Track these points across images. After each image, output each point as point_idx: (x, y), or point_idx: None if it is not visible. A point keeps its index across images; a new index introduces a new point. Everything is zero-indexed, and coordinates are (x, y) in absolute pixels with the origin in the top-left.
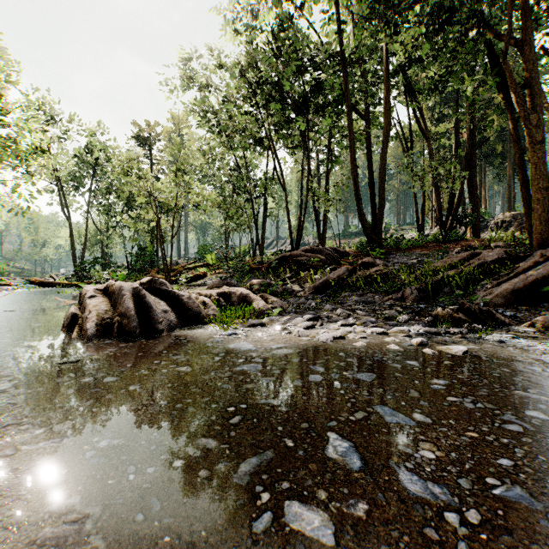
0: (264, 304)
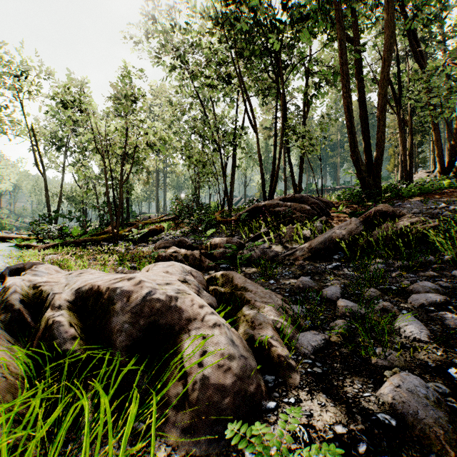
0: (227, 349)
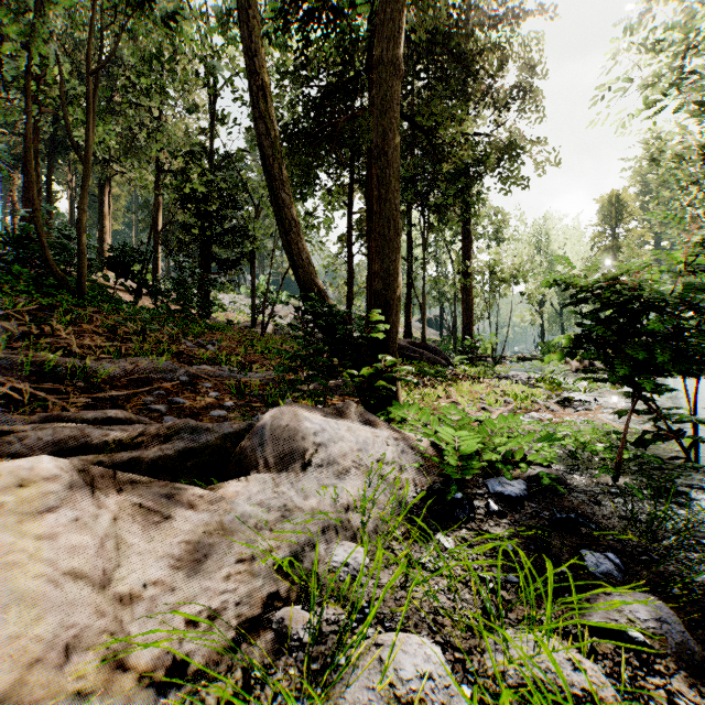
0: None
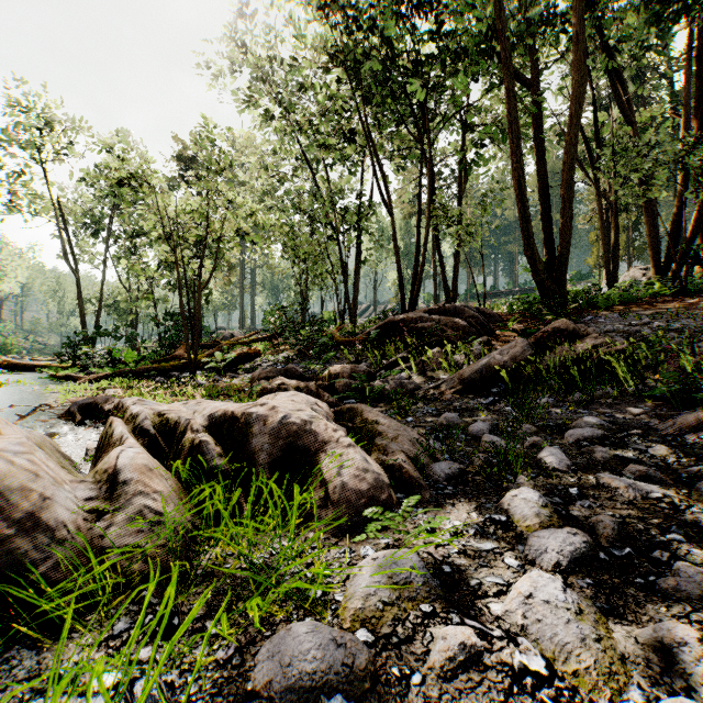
0: (361, 465)
